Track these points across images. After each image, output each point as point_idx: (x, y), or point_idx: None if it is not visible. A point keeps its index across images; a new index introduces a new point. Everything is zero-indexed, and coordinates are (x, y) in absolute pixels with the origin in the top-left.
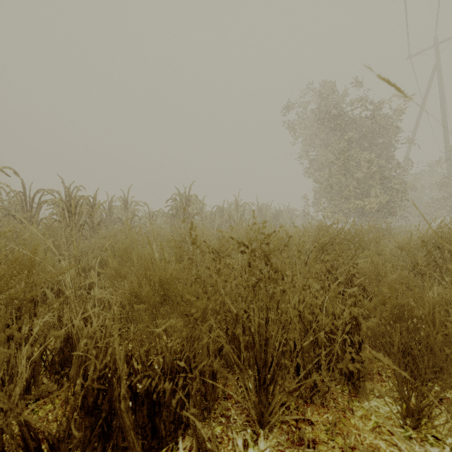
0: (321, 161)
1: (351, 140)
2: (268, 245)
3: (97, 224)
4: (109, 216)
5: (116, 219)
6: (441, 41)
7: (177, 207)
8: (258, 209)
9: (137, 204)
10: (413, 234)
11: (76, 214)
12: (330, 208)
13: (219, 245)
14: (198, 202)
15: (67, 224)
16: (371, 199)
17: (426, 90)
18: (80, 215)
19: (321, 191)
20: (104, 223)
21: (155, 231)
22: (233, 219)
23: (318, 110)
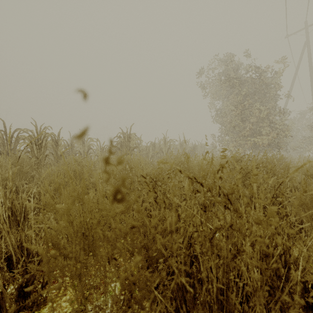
0: (225, 109)
1: (248, 93)
2: (221, 179)
3: (60, 155)
4: (71, 149)
5: (76, 151)
6: (310, 24)
7: (121, 143)
8: (180, 144)
9: (91, 140)
10: (312, 162)
11: (42, 147)
12: (233, 143)
13: (156, 174)
14: (137, 138)
15: (35, 155)
16: (263, 137)
17: (299, 60)
18: (45, 148)
19: (225, 131)
20: (65, 154)
21: (99, 160)
22: (162, 152)
23: (223, 73)
